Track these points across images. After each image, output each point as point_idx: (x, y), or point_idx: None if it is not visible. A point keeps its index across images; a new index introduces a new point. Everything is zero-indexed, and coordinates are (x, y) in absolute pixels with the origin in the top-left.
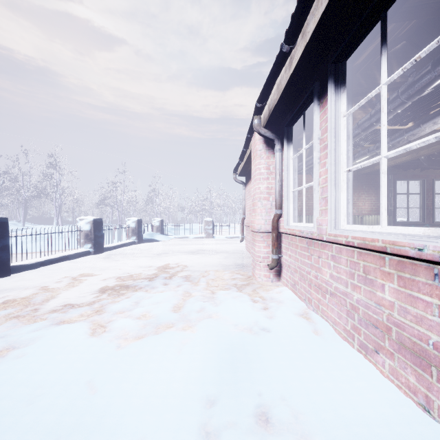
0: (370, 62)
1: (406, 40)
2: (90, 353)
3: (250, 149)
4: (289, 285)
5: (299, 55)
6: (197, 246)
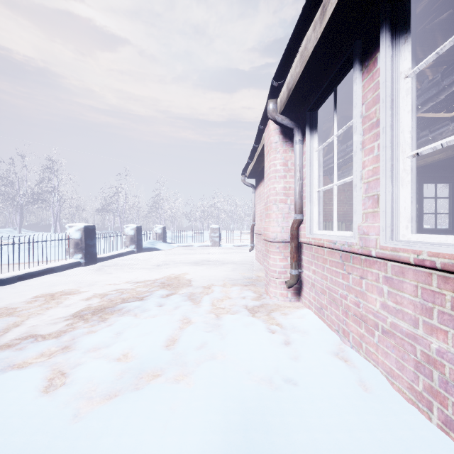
0: None
1: (453, 9)
2: (24, 435)
3: (262, 145)
4: (312, 308)
5: None
6: (202, 256)
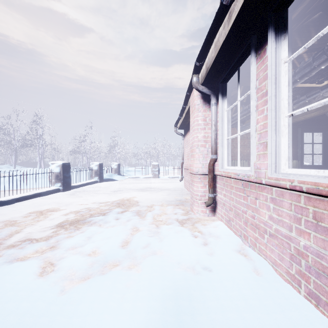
0: (292, 29)
1: (323, 11)
2: (29, 302)
3: (189, 106)
4: (223, 220)
5: (240, 5)
6: (146, 184)
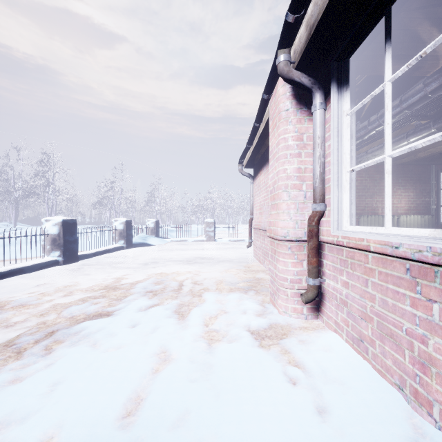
0: None
1: None
2: None
3: (264, 123)
4: (342, 335)
5: None
6: (196, 252)
